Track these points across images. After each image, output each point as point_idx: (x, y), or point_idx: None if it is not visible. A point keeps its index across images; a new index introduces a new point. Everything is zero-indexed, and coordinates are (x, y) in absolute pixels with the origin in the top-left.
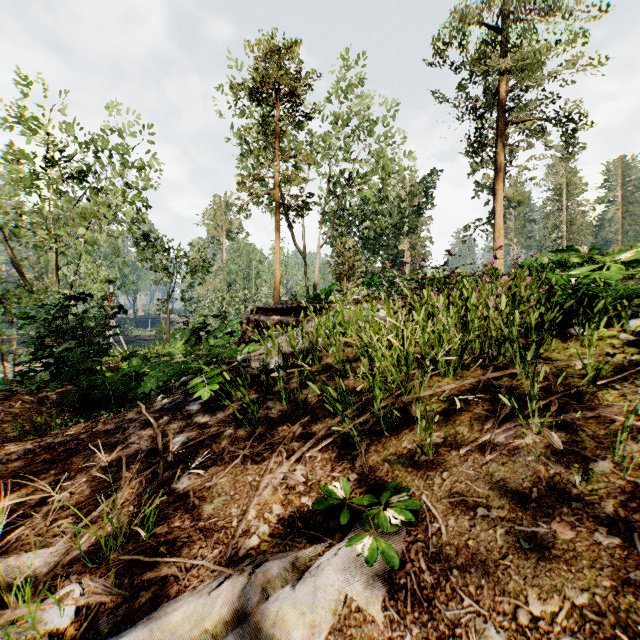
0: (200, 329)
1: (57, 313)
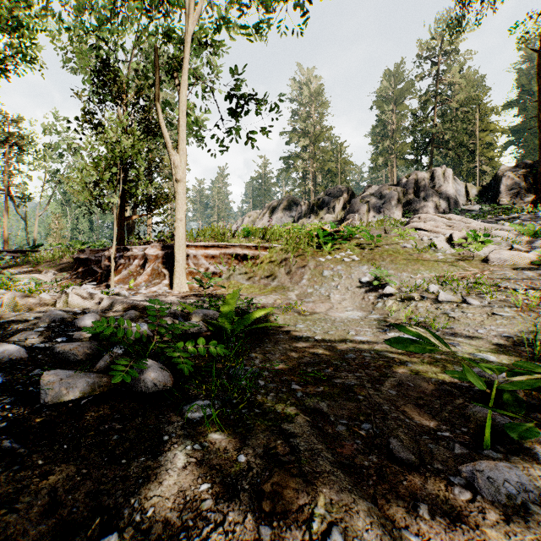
0: None
1: None
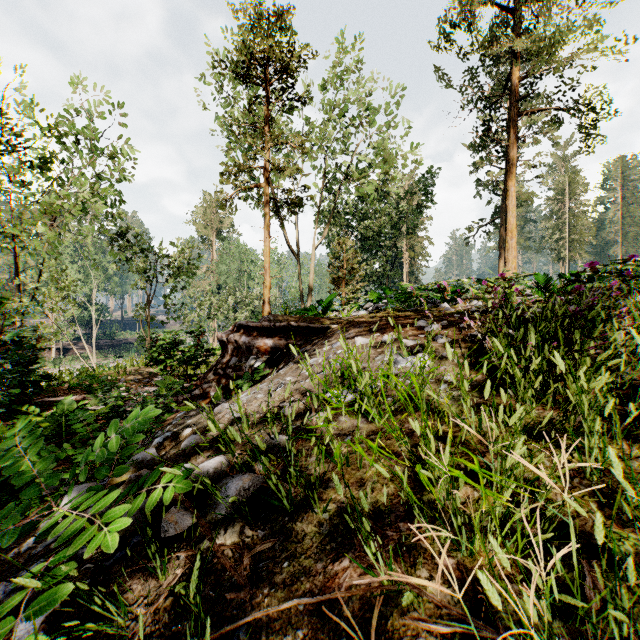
0: (171, 348)
1: None
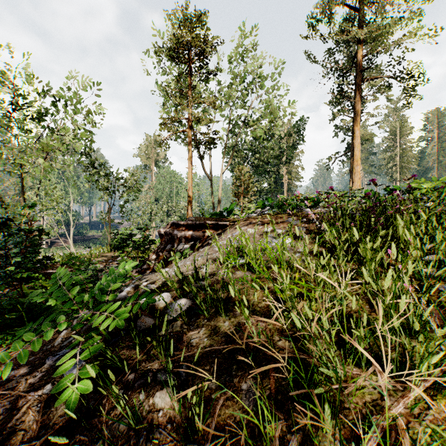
0: (127, 239)
1: (1, 229)
